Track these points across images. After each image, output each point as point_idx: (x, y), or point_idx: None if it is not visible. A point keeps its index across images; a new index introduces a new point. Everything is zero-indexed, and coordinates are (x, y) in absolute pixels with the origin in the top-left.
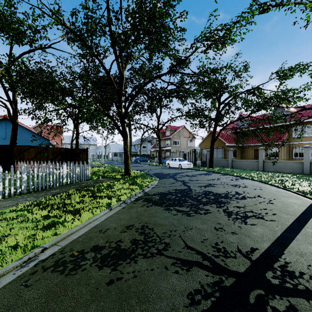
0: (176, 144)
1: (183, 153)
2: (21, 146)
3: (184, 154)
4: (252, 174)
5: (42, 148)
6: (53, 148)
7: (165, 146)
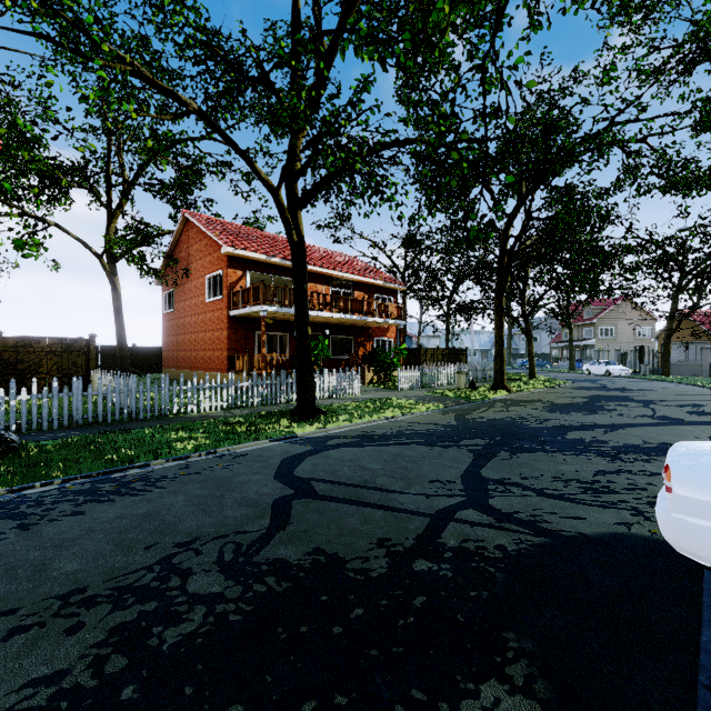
0: (607, 334)
1: (617, 352)
2: (423, 349)
3: (619, 354)
4: None
5: (434, 350)
6: (441, 350)
7: (581, 337)
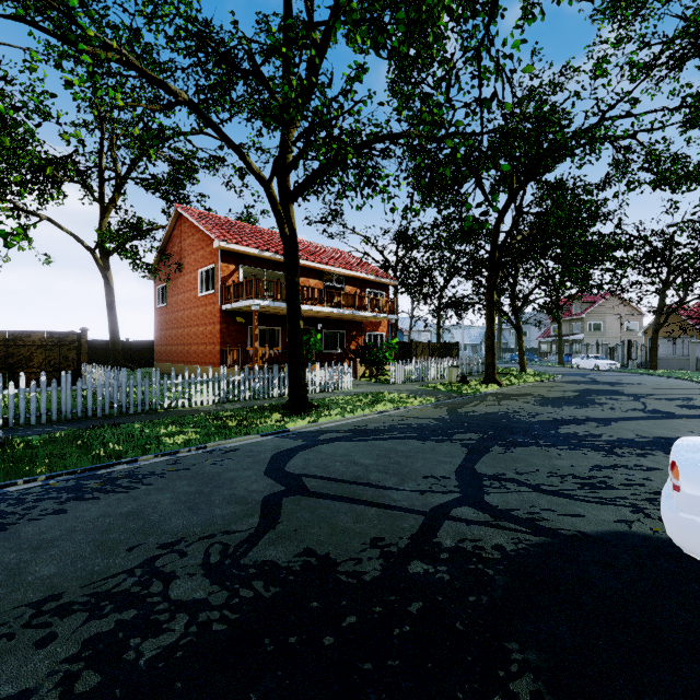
0: (596, 329)
1: (605, 346)
2: (415, 343)
3: (607, 348)
4: None
5: (426, 344)
6: (432, 344)
7: (569, 332)
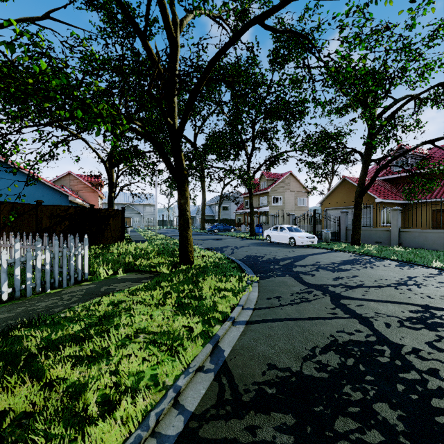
0: (278, 202)
1: (292, 217)
2: None
3: (294, 218)
4: None
5: (27, 206)
6: (52, 208)
7: (258, 205)
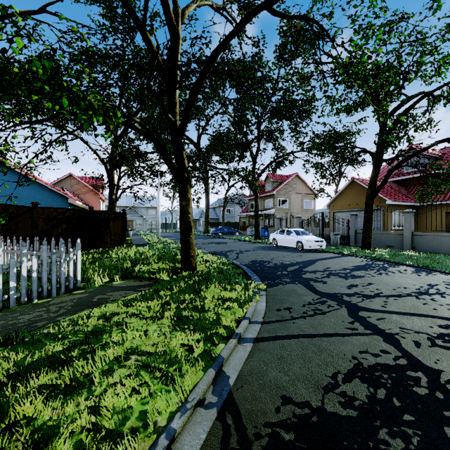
0: (283, 205)
1: (299, 219)
2: None
3: (301, 221)
4: None
5: (21, 209)
6: (49, 210)
7: (263, 208)
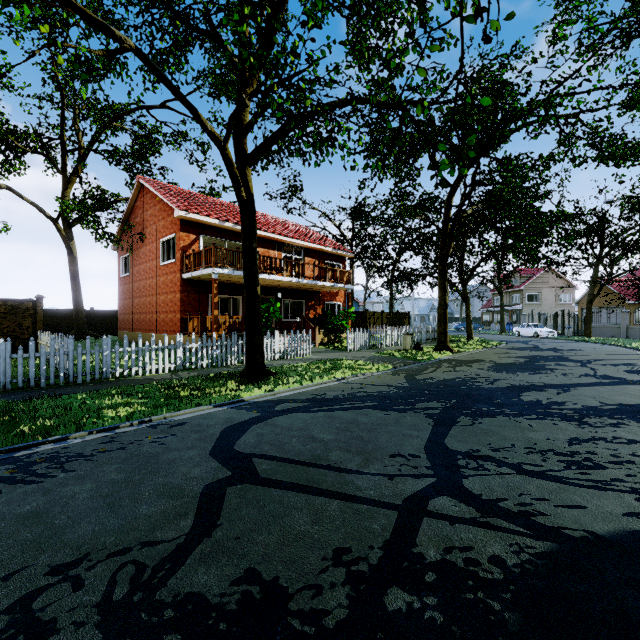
0: (533, 300)
1: (543, 316)
2: (369, 313)
3: (545, 317)
4: (639, 343)
5: (380, 313)
6: (386, 313)
7: (509, 303)
